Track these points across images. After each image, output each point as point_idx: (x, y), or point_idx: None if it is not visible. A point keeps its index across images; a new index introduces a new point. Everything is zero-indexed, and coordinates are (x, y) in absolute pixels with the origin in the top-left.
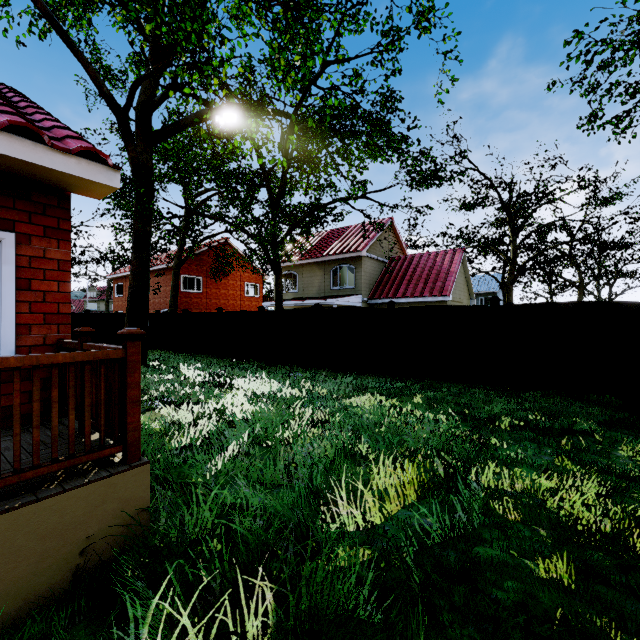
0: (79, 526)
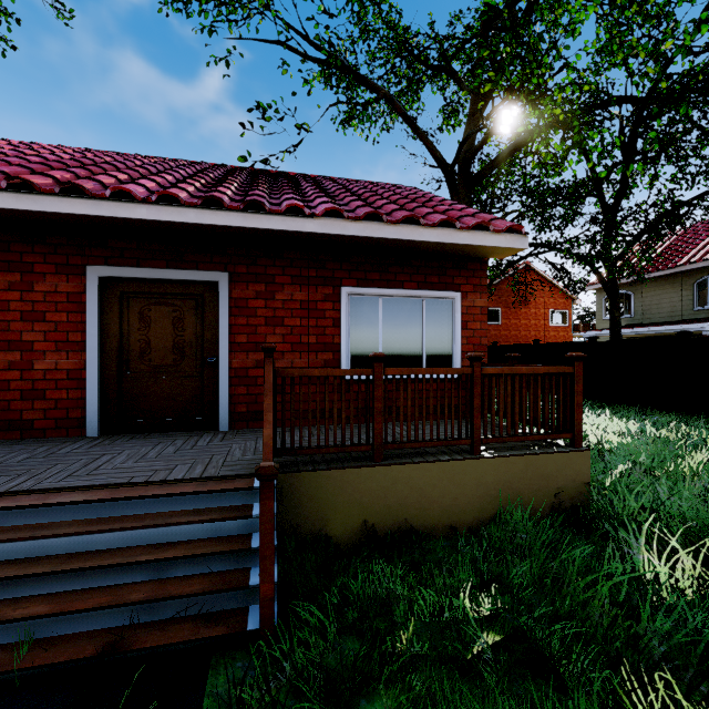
0: (553, 478)
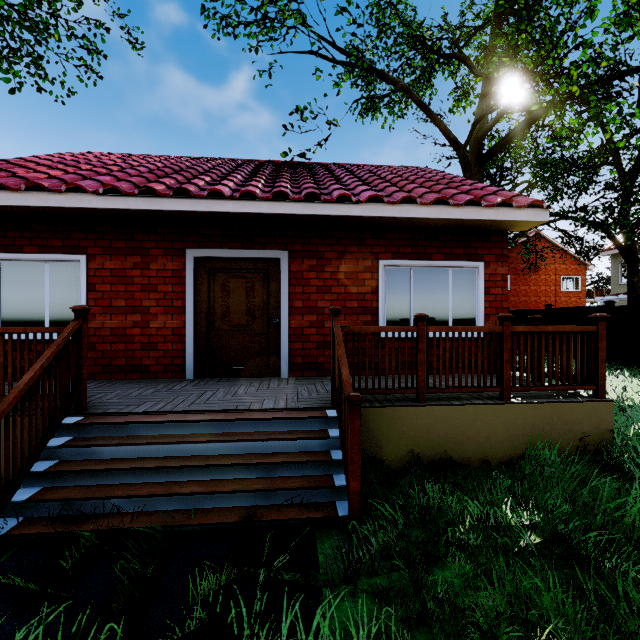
0: (578, 424)
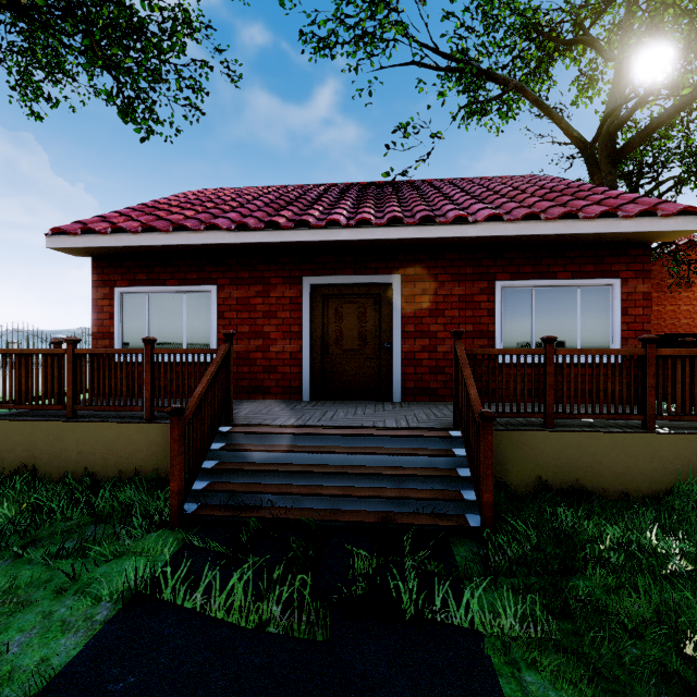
0: None
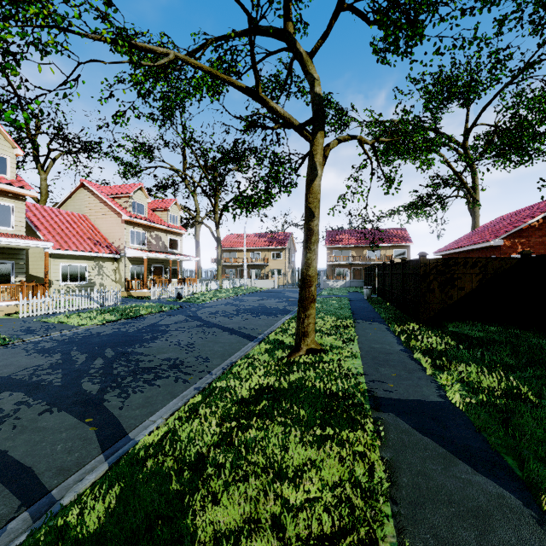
0: None
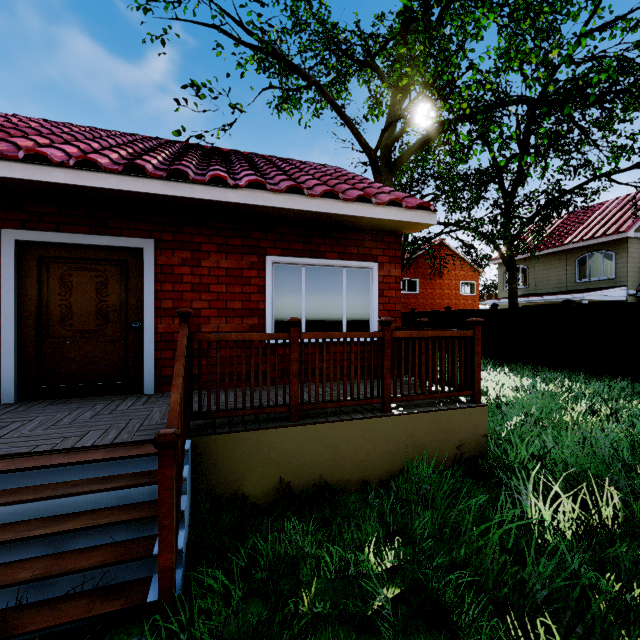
0: (456, 432)
